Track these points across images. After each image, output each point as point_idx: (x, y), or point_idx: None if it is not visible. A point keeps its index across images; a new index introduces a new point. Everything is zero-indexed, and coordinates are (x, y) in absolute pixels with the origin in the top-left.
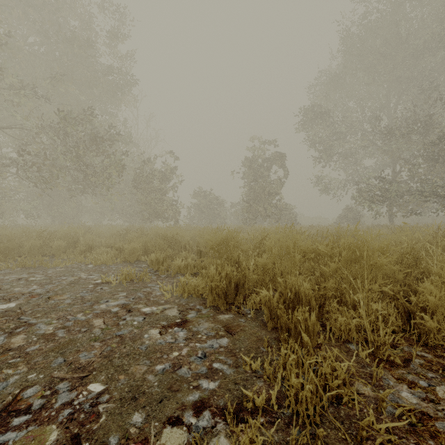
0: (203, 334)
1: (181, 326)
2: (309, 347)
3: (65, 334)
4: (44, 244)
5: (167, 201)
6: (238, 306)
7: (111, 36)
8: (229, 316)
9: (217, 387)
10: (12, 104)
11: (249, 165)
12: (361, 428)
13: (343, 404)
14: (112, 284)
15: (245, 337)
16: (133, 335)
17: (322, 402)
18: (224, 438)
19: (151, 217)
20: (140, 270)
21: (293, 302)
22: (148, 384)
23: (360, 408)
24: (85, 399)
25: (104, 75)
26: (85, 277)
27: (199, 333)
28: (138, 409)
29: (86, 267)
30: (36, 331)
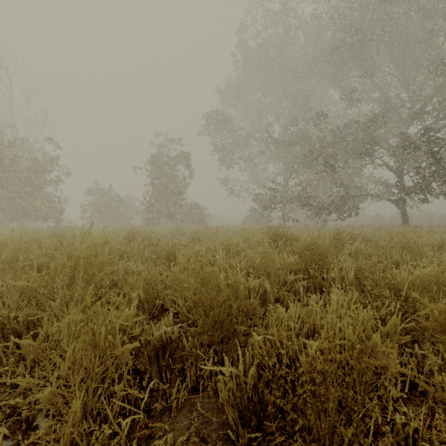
0: None
1: None
2: None
3: None
4: None
5: (43, 197)
6: None
7: None
8: None
9: None
10: None
11: (151, 161)
12: None
13: None
14: None
15: None
16: None
17: None
18: None
19: (16, 216)
20: None
21: None
22: None
23: None
24: None
25: None
26: None
27: None
28: None
29: None
30: None
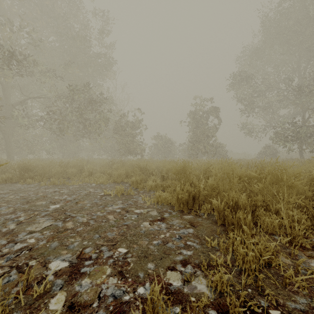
0: (176, 226)
1: (162, 221)
2: (247, 234)
3: (94, 222)
4: (63, 170)
5: (136, 142)
6: (195, 211)
7: (100, 33)
8: (190, 217)
9: (192, 254)
10: (39, 81)
11: (193, 116)
12: (285, 277)
13: (272, 267)
14: (111, 196)
15: (203, 229)
16: (134, 225)
17: (260, 263)
18: (202, 278)
19: (125, 153)
20: (125, 187)
21: (234, 208)
22: (151, 250)
23: (283, 270)
24: (119, 255)
25: (95, 59)
26: (93, 191)
27: (174, 225)
28: (149, 261)
29: (91, 185)
30: (77, 220)
